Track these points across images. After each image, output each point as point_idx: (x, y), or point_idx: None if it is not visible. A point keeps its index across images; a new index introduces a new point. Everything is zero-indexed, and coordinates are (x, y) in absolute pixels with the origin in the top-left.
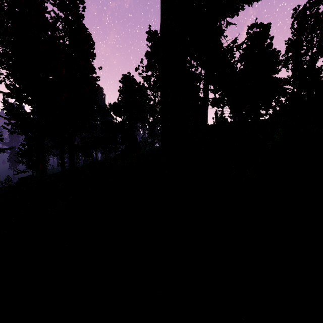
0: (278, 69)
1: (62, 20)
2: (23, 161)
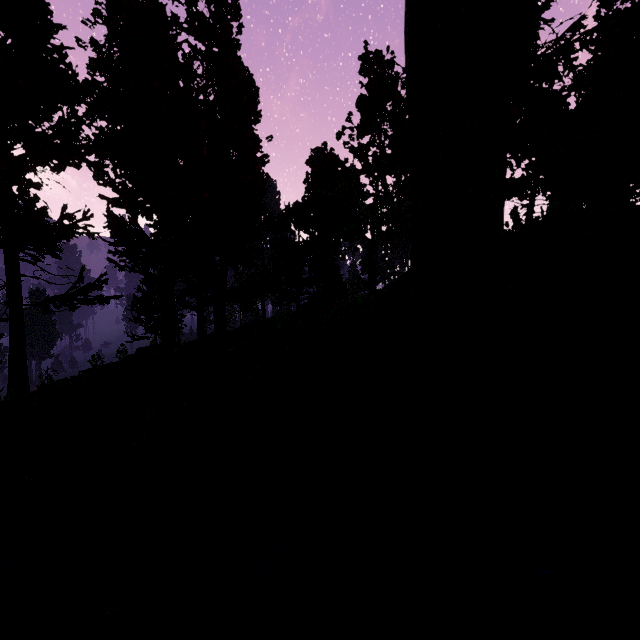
0: None
1: (202, 58)
2: (141, 320)
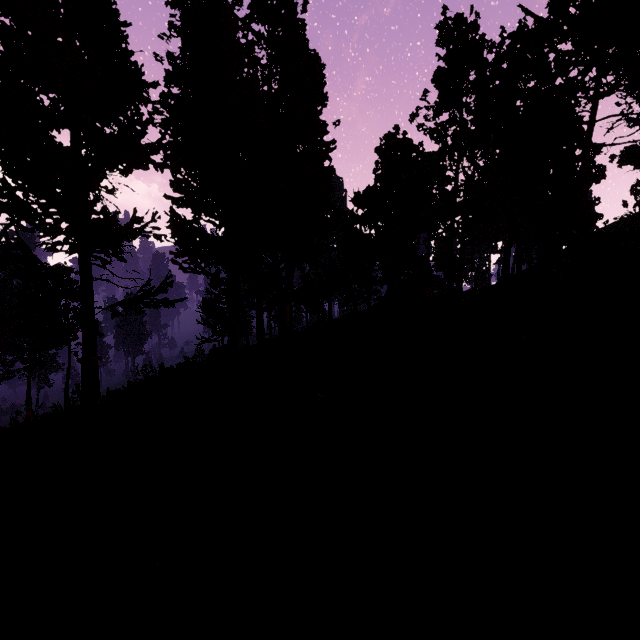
0: None
1: (265, 43)
2: (209, 322)
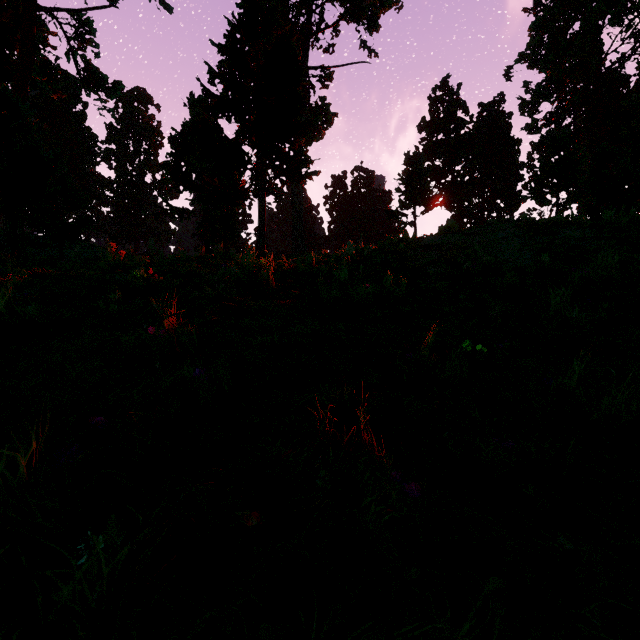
0: (96, 161)
1: None
2: None
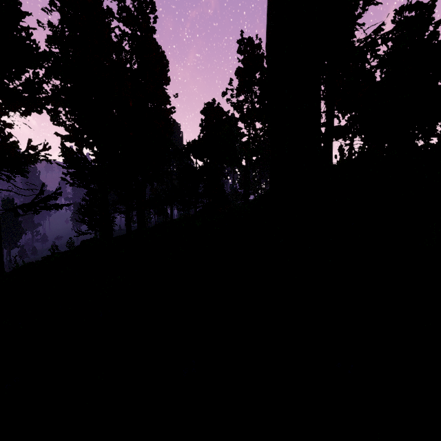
0: None
1: (128, 38)
2: (85, 220)
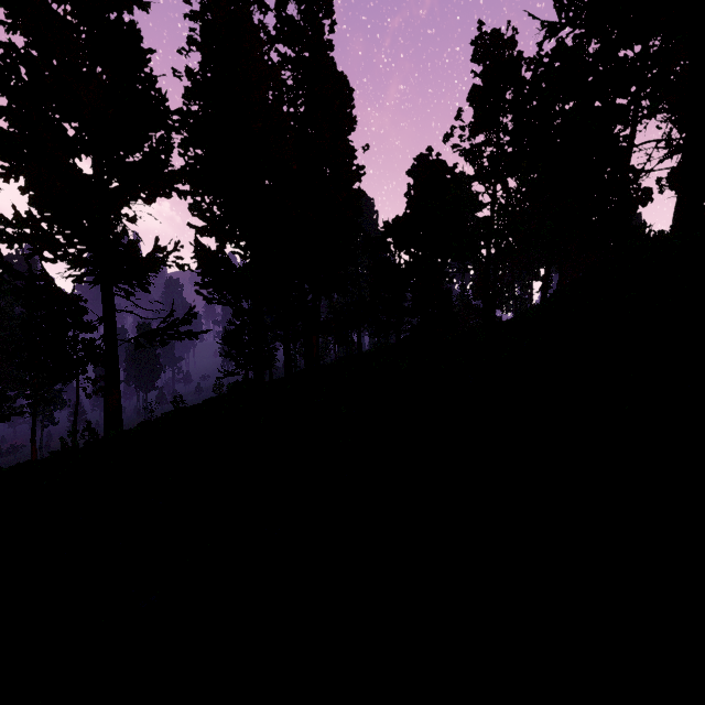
0: None
1: (291, 65)
2: (231, 354)
